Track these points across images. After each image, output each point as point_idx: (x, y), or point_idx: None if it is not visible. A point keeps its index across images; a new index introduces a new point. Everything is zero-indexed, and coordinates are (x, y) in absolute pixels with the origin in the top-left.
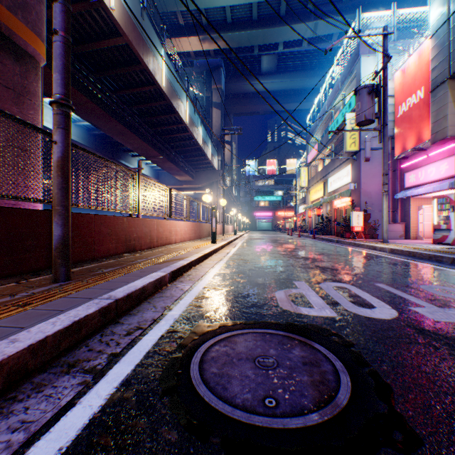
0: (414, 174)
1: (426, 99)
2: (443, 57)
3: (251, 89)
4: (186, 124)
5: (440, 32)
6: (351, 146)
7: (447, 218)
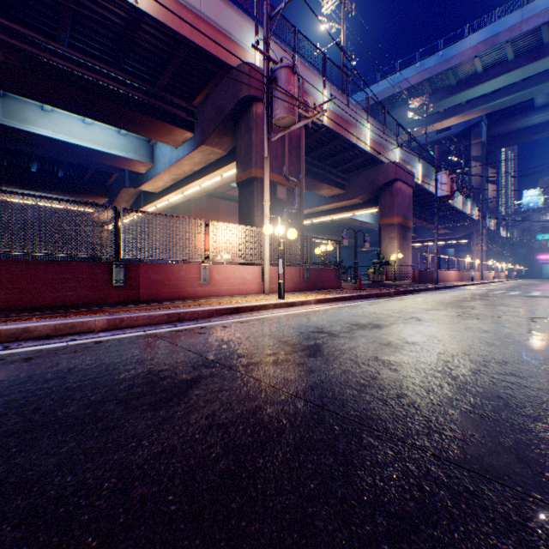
0: None
1: None
2: None
3: (521, 126)
4: (448, 203)
5: None
6: None
7: None
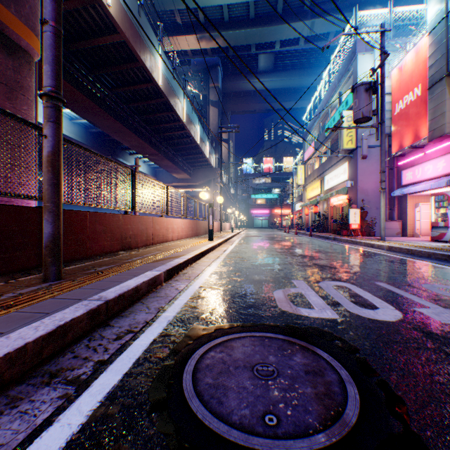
0: (411, 172)
1: (424, 97)
2: (440, 54)
3: (248, 87)
4: (183, 122)
5: (437, 29)
6: (348, 144)
7: (445, 216)
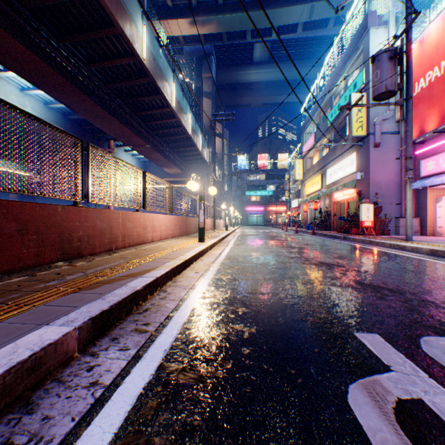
0: (433, 161)
1: None
2: None
3: (243, 79)
4: (173, 108)
5: None
6: (358, 131)
7: None
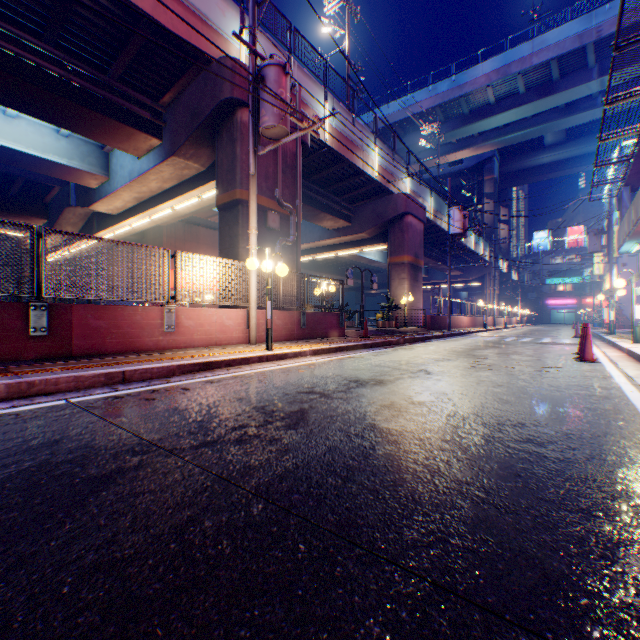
0: None
1: None
2: None
3: (532, 164)
4: (461, 242)
5: None
6: None
7: None
